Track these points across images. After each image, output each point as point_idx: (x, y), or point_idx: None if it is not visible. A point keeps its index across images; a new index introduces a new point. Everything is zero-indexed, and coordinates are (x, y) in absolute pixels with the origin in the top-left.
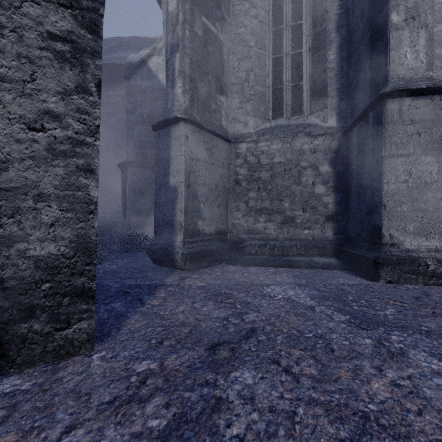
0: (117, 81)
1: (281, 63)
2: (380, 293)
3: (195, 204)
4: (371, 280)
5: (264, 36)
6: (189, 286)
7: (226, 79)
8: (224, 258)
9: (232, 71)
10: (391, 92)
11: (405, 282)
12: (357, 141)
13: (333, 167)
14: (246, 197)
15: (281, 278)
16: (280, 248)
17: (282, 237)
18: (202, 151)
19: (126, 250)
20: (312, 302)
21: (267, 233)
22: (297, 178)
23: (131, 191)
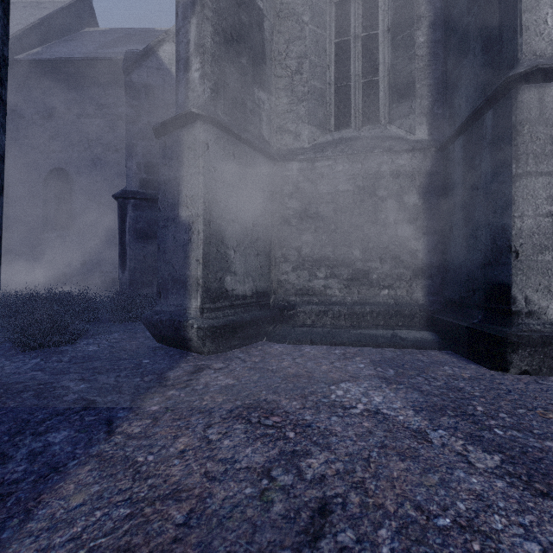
0: (118, 84)
1: (347, 50)
2: (522, 395)
3: (220, 250)
4: (494, 368)
5: (324, 9)
6: (206, 386)
7: (268, 68)
8: (265, 332)
9: (277, 58)
10: (528, 72)
11: (549, 372)
12: (463, 157)
13: (424, 198)
14: (298, 241)
15: (355, 367)
16: (348, 316)
17: (351, 300)
18: (231, 170)
19: (123, 319)
20: (419, 419)
21: (329, 295)
22: (372, 214)
23: (133, 234)
